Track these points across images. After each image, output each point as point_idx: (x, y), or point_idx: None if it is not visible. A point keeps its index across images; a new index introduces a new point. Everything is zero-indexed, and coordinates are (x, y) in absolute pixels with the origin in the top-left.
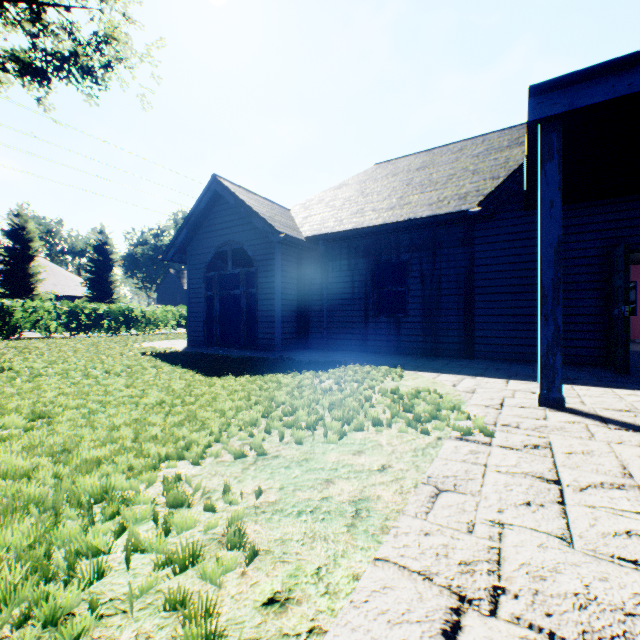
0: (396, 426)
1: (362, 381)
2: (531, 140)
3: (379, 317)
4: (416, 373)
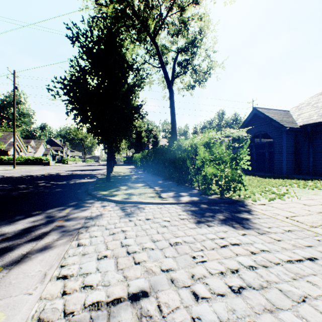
0: None
1: None
2: None
3: None
4: None
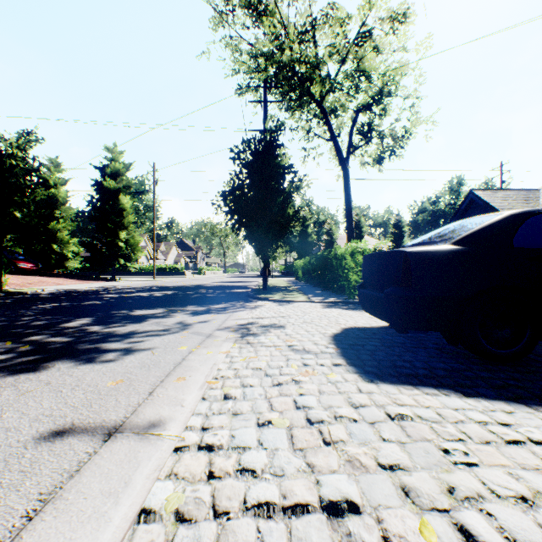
0: None
1: None
2: None
3: None
4: None
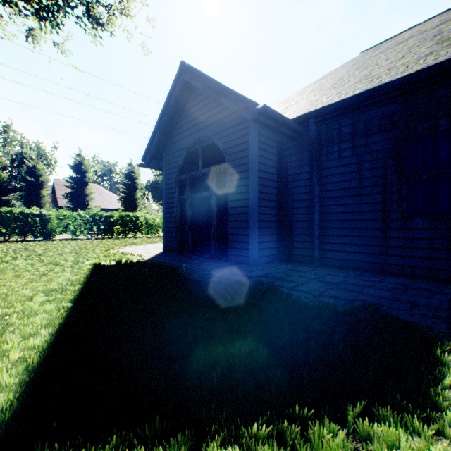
0: None
1: None
2: None
3: (412, 221)
4: None
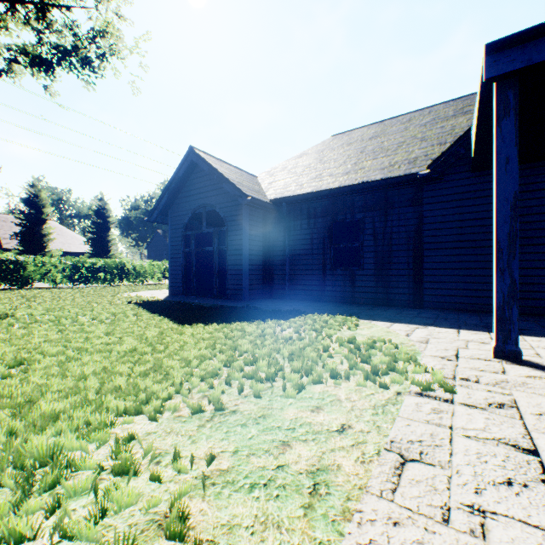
0: (354, 378)
1: (320, 330)
2: (483, 102)
3: (335, 270)
4: (370, 322)
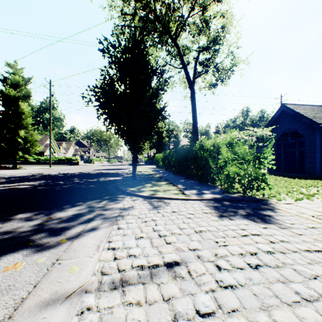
0: None
1: None
2: None
3: None
4: None
